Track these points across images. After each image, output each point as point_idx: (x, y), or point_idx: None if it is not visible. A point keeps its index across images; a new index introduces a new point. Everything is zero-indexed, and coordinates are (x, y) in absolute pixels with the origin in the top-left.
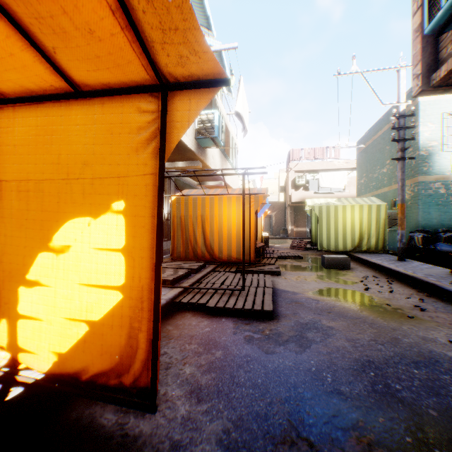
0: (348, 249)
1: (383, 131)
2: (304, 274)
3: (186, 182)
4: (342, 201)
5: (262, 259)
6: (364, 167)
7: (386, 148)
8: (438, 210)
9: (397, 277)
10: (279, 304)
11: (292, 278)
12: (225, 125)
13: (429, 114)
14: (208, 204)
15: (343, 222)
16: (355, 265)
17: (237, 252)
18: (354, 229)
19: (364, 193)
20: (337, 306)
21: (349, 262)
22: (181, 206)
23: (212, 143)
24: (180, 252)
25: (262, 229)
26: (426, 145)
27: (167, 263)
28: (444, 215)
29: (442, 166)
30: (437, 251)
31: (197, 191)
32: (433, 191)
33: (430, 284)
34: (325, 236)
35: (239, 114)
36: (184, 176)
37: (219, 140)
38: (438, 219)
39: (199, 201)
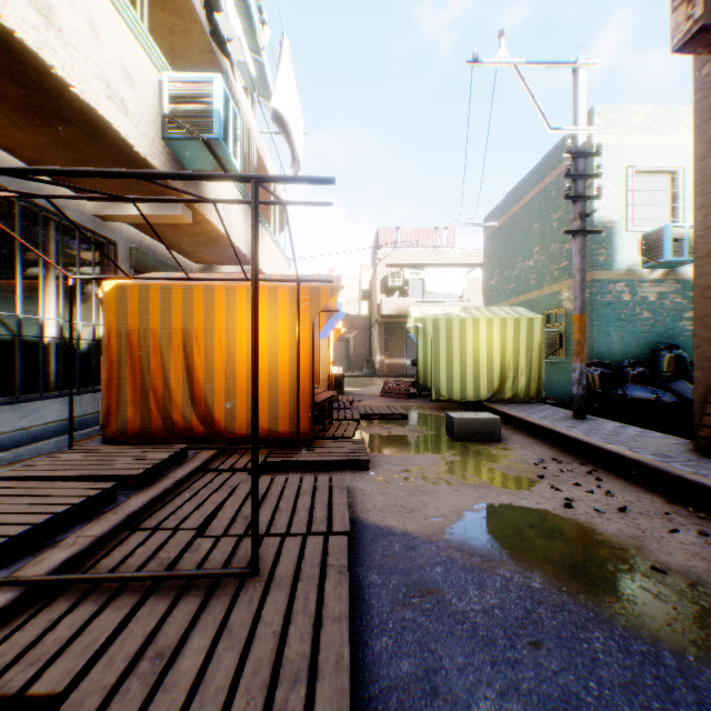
0: (483, 397)
1: (529, 197)
2: (419, 461)
3: (169, 261)
4: (470, 312)
5: (329, 425)
6: (496, 258)
7: (535, 226)
8: (621, 328)
9: (601, 461)
10: (371, 611)
11: (394, 477)
12: (259, 156)
13: (609, 166)
14: (201, 303)
15: (475, 348)
16: (505, 431)
17: (271, 415)
18: (493, 360)
19: (496, 301)
20: (541, 593)
21: (499, 427)
22: (129, 307)
23: (212, 161)
24: (127, 420)
25: (331, 361)
26: (605, 218)
27: (68, 455)
28: (630, 338)
29: (627, 255)
30: (629, 399)
31: (182, 275)
32: (615, 297)
33: (693, 484)
34: (445, 373)
35: (282, 119)
36: (32, 170)
37: (228, 153)
38: (621, 344)
39: (177, 296)
